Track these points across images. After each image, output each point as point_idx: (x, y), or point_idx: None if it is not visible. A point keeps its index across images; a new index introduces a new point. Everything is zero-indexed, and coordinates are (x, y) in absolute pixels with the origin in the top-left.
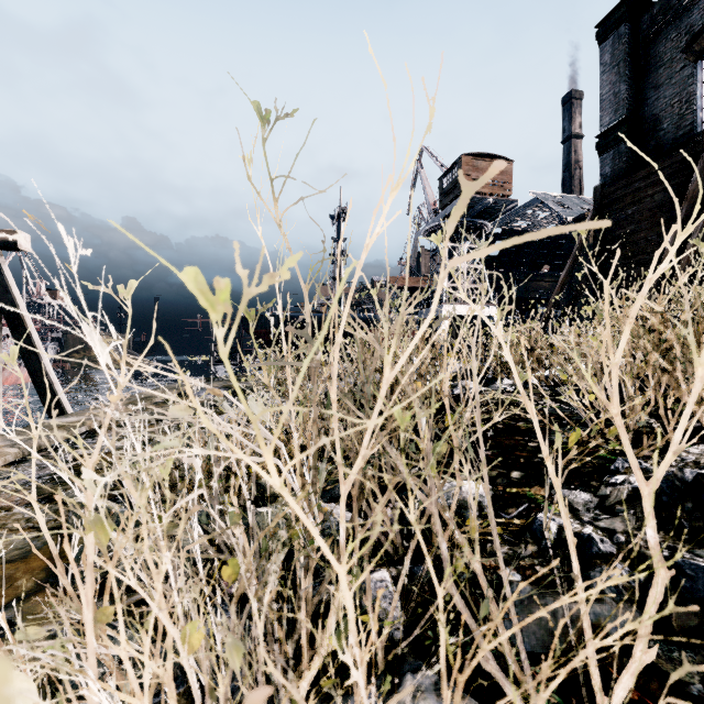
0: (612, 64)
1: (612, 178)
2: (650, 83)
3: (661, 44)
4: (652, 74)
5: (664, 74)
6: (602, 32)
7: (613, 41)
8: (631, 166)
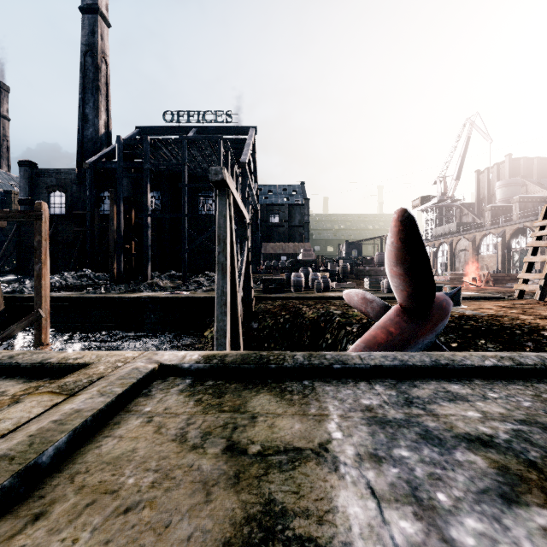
0: (24, 177)
1: None
2: (37, 190)
3: (40, 181)
4: (38, 188)
5: (41, 191)
6: (20, 164)
7: (24, 170)
8: None
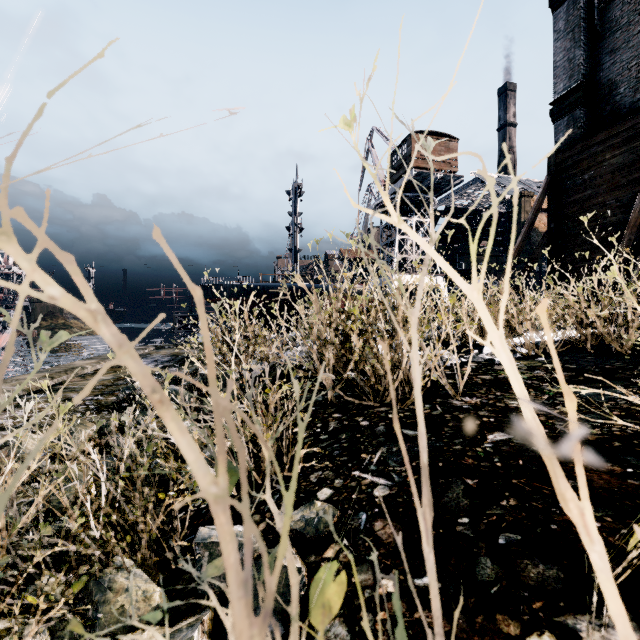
0: (566, 30)
1: (566, 145)
2: (606, 48)
3: (618, 8)
4: (608, 38)
5: (621, 38)
6: None
7: (567, 7)
8: (586, 132)
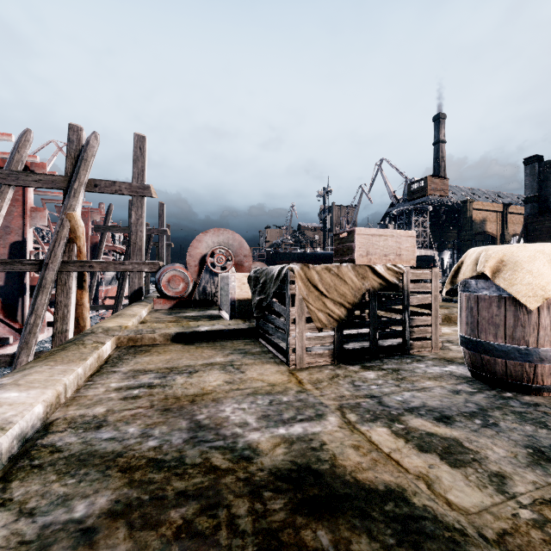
0: (530, 174)
1: (530, 214)
2: (544, 184)
3: (548, 173)
4: (545, 182)
5: (549, 184)
6: (526, 162)
7: (530, 167)
8: (537, 211)
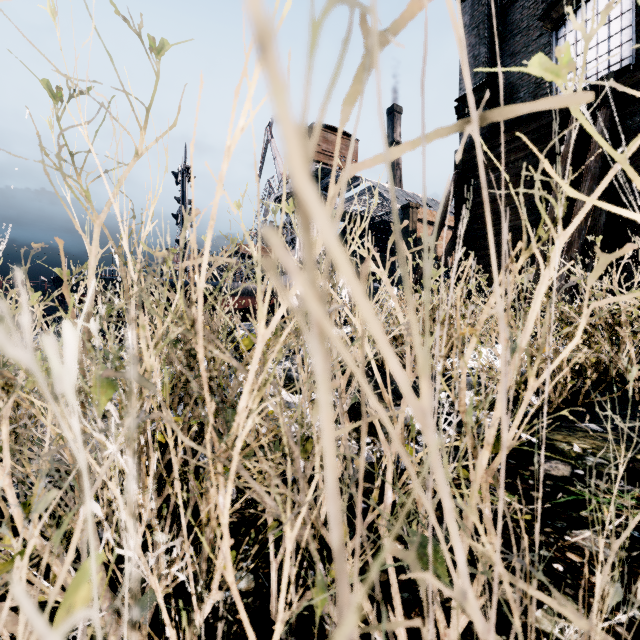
0: (471, 25)
1: (471, 144)
2: (507, 50)
3: (518, 11)
4: (509, 41)
5: (521, 41)
6: None
7: (472, 2)
8: (490, 133)
